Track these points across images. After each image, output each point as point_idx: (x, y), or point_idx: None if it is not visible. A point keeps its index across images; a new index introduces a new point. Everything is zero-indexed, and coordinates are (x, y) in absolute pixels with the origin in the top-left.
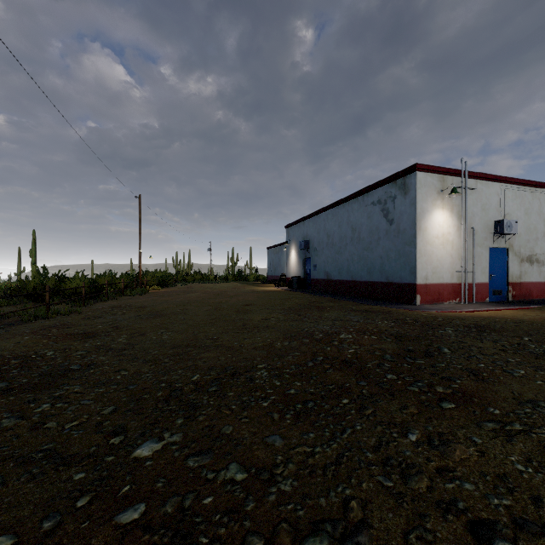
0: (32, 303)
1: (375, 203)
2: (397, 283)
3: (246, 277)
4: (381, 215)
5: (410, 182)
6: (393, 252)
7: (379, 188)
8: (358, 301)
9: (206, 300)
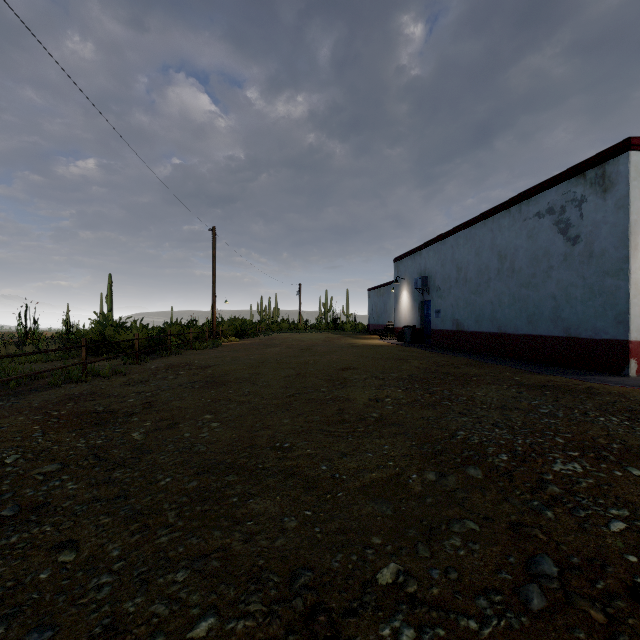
0: (91, 357)
1: (541, 213)
2: (586, 338)
3: (342, 325)
4: (553, 230)
5: (614, 171)
6: (579, 288)
7: (550, 189)
8: (515, 365)
9: (288, 358)
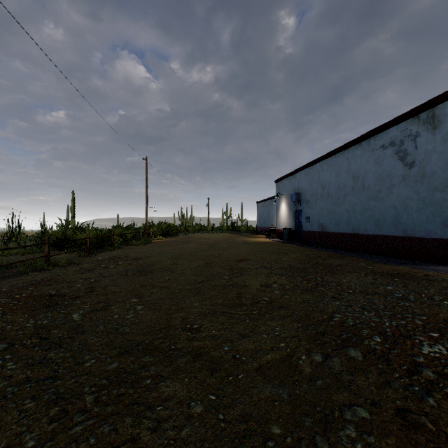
0: (57, 251)
1: (385, 145)
2: (420, 237)
3: (238, 228)
4: (394, 158)
5: (442, 113)
6: (414, 201)
7: (392, 128)
8: (366, 257)
9: (199, 252)
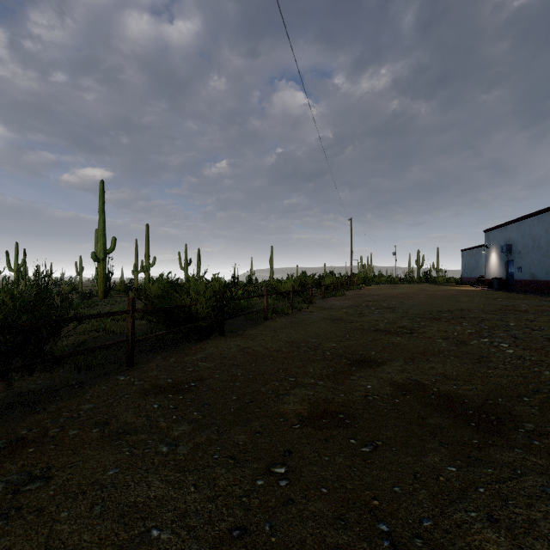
0: None
1: None
2: None
3: (434, 279)
4: None
5: None
6: None
7: None
8: None
9: (416, 292)
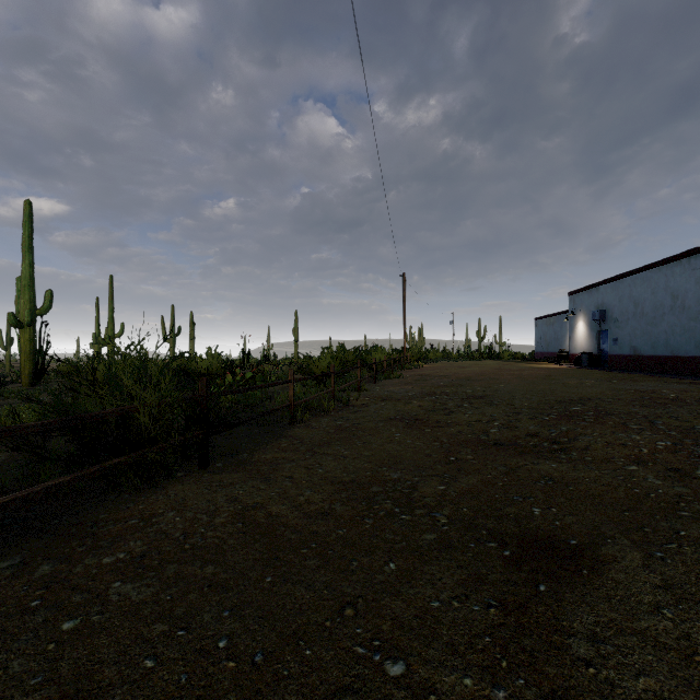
0: None
1: None
2: None
3: (498, 354)
4: None
5: None
6: None
7: None
8: (680, 377)
9: (496, 372)
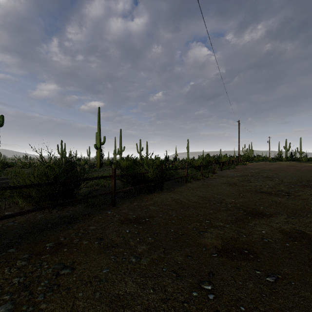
0: None
1: None
2: None
3: (298, 158)
4: None
5: None
6: None
7: None
8: None
9: (287, 167)
